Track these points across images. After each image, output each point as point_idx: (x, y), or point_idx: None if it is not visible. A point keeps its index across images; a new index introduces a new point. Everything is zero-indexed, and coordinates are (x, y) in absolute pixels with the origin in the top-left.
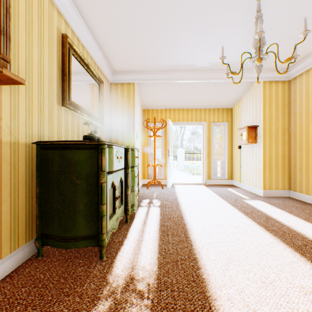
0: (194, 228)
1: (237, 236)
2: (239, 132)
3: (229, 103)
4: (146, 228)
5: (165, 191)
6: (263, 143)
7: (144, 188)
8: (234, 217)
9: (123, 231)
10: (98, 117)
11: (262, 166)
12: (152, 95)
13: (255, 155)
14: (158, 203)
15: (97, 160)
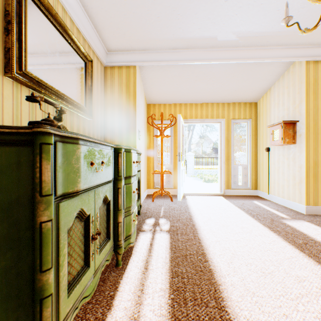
0: (228, 283)
1: (312, 307)
2: (270, 130)
3: (254, 95)
4: (148, 281)
5: (175, 206)
6: (307, 143)
7: (149, 200)
8: (285, 255)
9: (108, 289)
10: (83, 107)
11: (304, 174)
12: (158, 84)
13: (293, 159)
14: (166, 225)
15: (32, 169)
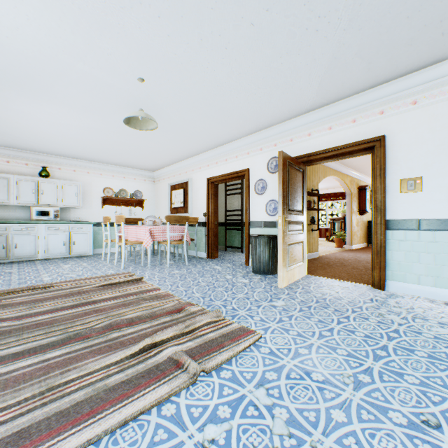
0: None
1: None
2: None
3: None
4: None
5: None
6: None
7: None
8: None
9: None
10: None
11: None
12: None
13: None
14: None
15: None
